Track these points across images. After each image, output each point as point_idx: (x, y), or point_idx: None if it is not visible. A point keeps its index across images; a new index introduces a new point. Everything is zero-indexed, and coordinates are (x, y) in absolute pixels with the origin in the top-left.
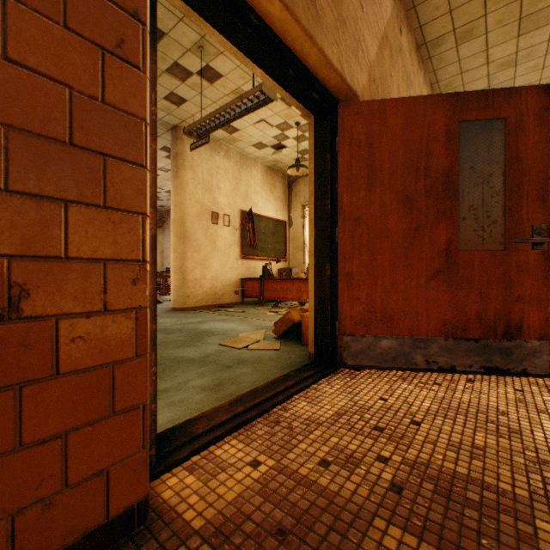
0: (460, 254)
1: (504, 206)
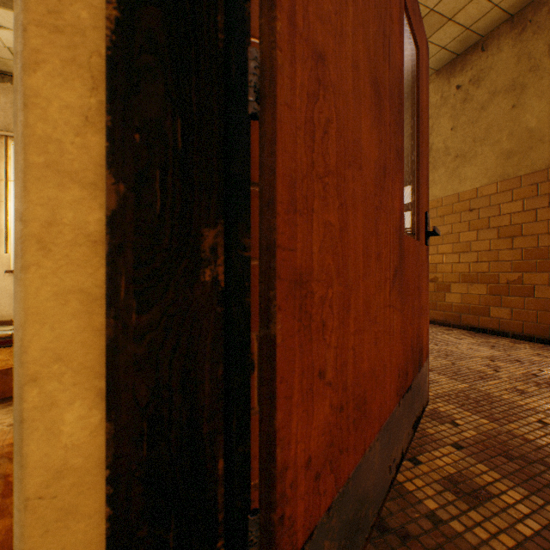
0: (405, 241)
1: (415, 178)
